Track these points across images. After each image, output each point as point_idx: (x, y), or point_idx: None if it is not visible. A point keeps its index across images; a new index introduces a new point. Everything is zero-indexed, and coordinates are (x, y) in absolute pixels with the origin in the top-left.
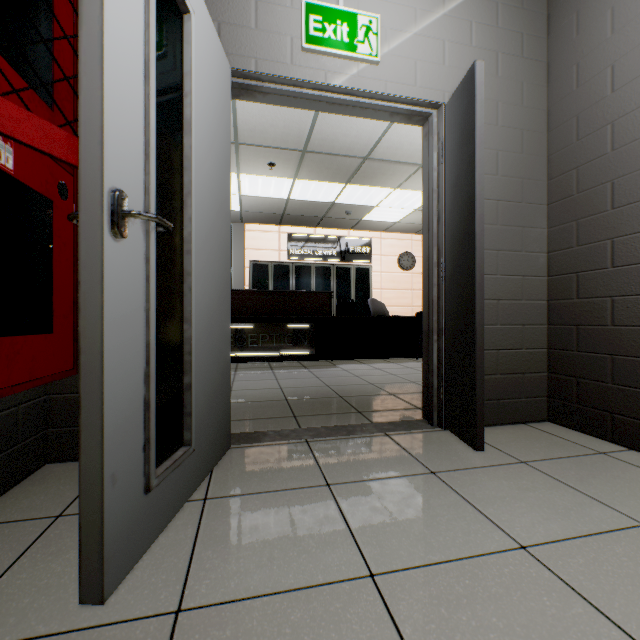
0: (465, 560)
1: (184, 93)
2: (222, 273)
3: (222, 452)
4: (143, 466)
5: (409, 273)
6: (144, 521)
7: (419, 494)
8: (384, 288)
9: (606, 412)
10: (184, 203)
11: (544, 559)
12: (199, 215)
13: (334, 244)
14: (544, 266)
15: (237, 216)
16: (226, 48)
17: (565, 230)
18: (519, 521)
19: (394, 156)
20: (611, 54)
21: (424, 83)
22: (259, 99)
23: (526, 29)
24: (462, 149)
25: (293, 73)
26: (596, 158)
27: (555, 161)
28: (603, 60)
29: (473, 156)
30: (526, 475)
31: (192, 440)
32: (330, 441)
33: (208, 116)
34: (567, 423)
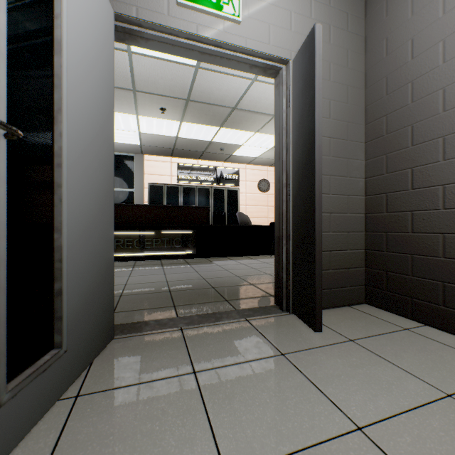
0: (312, 449)
1: (55, 15)
2: (103, 188)
3: (103, 345)
4: None
5: (266, 194)
6: None
7: (271, 377)
8: (248, 205)
9: (408, 297)
10: (55, 119)
11: (378, 440)
12: (74, 132)
13: (212, 172)
14: (363, 188)
15: (138, 149)
16: None
17: (378, 161)
18: (354, 399)
19: (255, 108)
20: (411, 30)
21: (276, 43)
22: (142, 44)
23: (350, 10)
24: (305, 94)
25: (169, 23)
26: (400, 108)
27: (370, 110)
28: (405, 35)
29: (313, 99)
30: (355, 352)
31: (63, 342)
32: (201, 328)
33: (86, 45)
34: (379, 305)
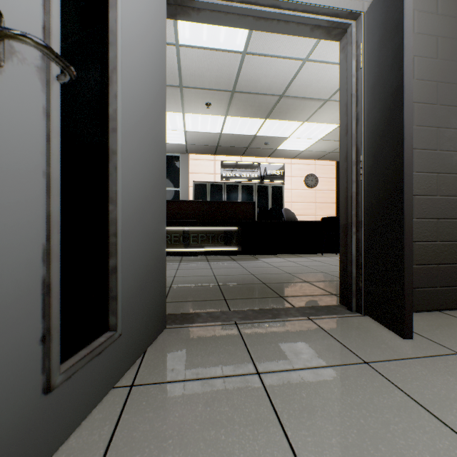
0: None
1: None
2: (156, 165)
3: (156, 333)
4: (41, 361)
5: (313, 190)
6: (42, 427)
7: (359, 390)
8: (294, 201)
9: None
10: (109, 79)
11: None
12: (128, 98)
13: (255, 168)
14: None
15: (183, 148)
16: None
17: None
18: None
19: (304, 93)
20: None
21: None
22: (193, 18)
23: None
24: (385, 46)
25: None
26: None
27: None
28: None
29: (400, 47)
30: None
31: (118, 325)
32: (257, 324)
33: (140, 7)
34: None
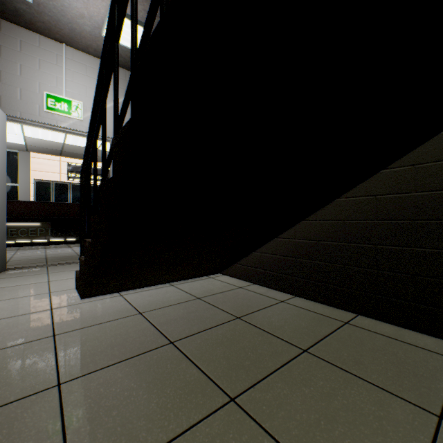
0: None
1: None
2: (2, 200)
3: (2, 270)
4: None
5: None
6: None
7: None
8: None
9: None
10: None
11: None
12: None
13: None
14: None
15: (23, 147)
16: (4, 106)
17: None
18: None
19: None
20: None
21: None
22: (24, 123)
23: None
24: None
25: (40, 120)
26: None
27: None
28: None
29: None
30: None
31: None
32: (59, 266)
33: None
34: None
